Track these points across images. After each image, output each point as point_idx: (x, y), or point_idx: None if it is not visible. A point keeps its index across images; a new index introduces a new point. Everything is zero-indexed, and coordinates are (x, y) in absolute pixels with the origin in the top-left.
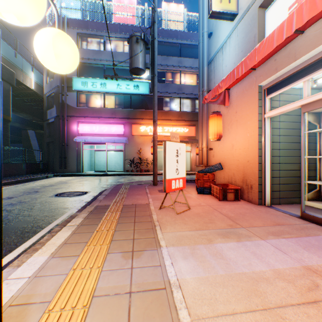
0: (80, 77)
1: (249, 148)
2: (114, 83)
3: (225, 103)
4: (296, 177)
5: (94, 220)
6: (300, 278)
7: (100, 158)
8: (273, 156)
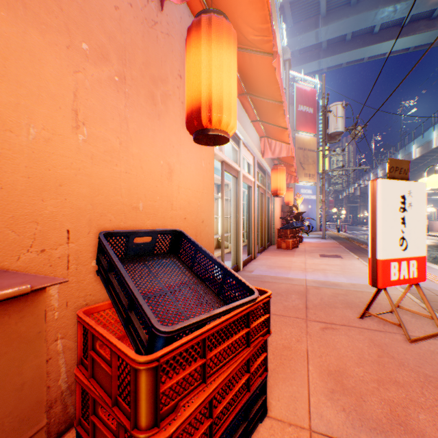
0: None
1: (206, 194)
2: None
3: None
4: None
5: None
6: (317, 271)
7: None
8: None
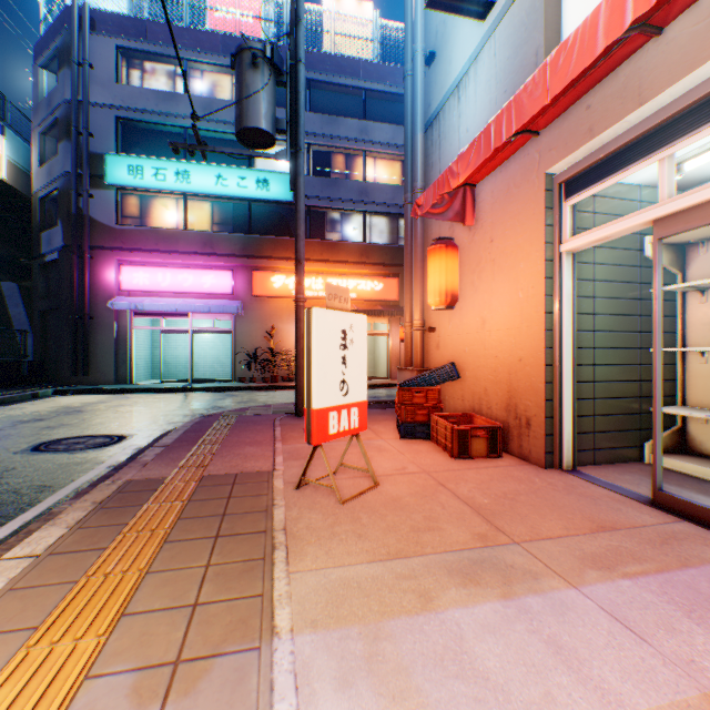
0: (124, 155)
1: (524, 328)
2: (209, 173)
3: (465, 219)
4: (631, 399)
5: (98, 532)
6: None
7: (178, 349)
8: (581, 347)
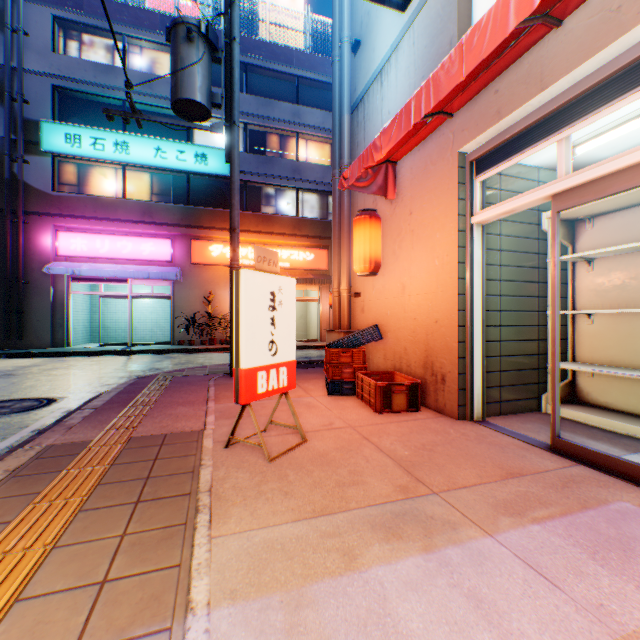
0: (61, 123)
1: (440, 293)
2: (149, 145)
3: (387, 193)
4: (530, 356)
5: (5, 504)
6: None
7: (117, 313)
8: (489, 310)
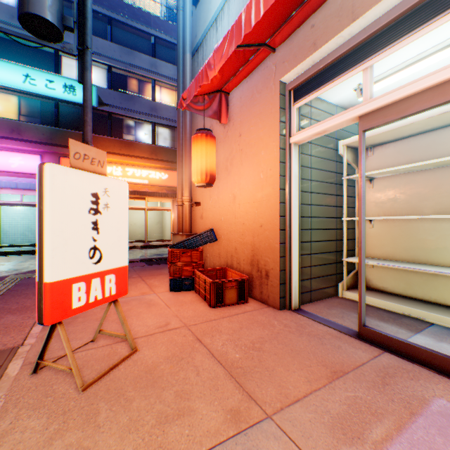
0: None
1: (264, 201)
2: (17, 71)
3: (221, 118)
4: (331, 253)
5: None
6: None
7: None
8: (303, 216)
